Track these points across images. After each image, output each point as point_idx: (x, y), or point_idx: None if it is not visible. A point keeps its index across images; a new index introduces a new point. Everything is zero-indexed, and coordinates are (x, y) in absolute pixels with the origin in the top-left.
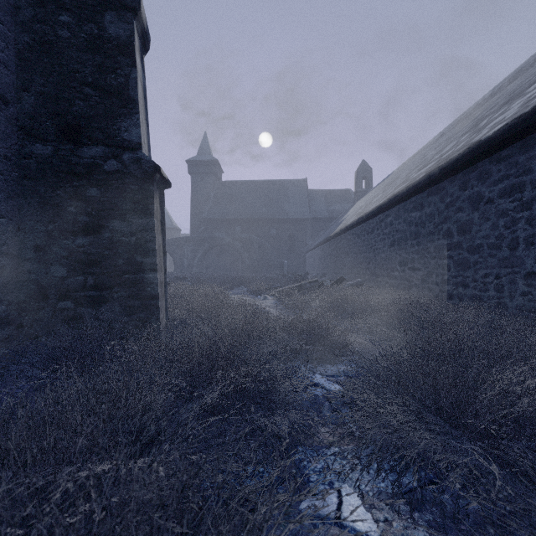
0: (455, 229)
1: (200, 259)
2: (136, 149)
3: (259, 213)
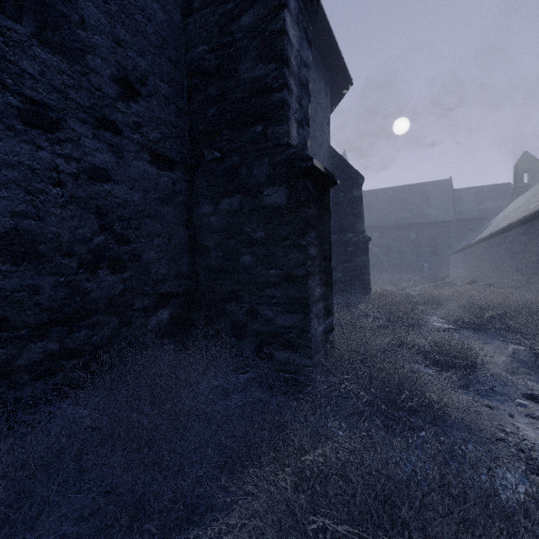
0: (538, 251)
1: None
2: (363, 233)
3: (397, 218)
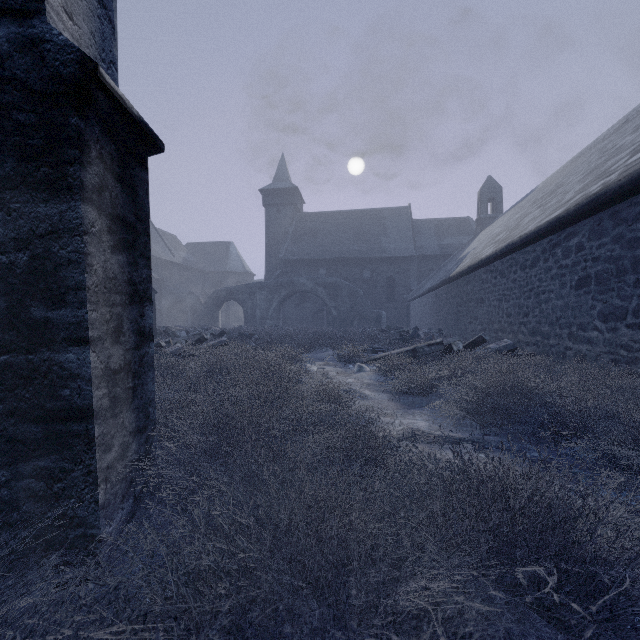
0: None
1: (276, 309)
2: (28, 13)
3: (348, 251)
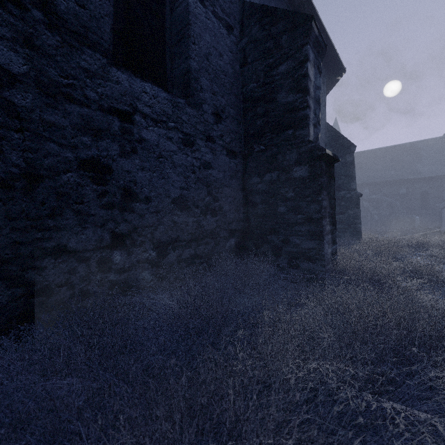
0: None
1: None
2: (355, 190)
3: (387, 176)
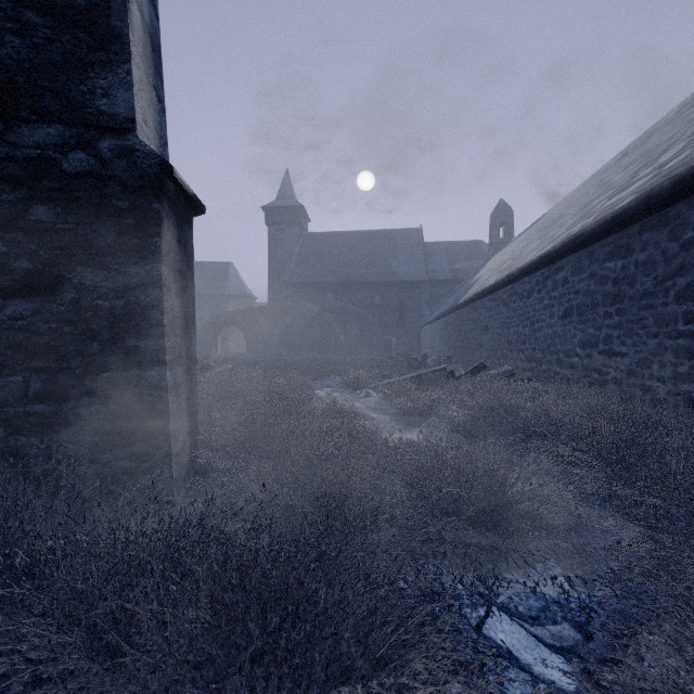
0: None
1: (280, 336)
2: (124, 131)
3: (357, 274)
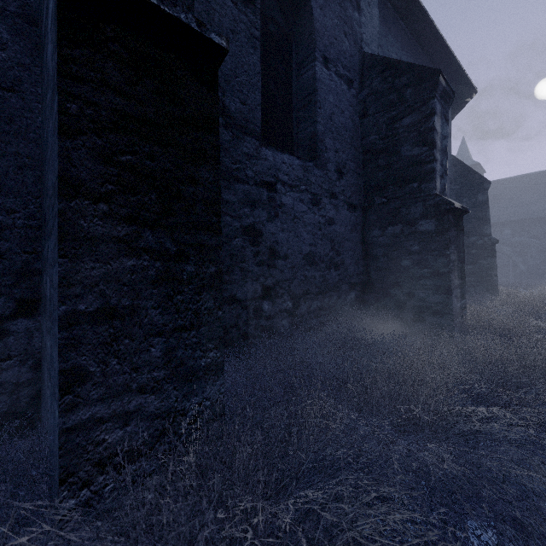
0: None
1: None
2: (489, 235)
3: (538, 211)
